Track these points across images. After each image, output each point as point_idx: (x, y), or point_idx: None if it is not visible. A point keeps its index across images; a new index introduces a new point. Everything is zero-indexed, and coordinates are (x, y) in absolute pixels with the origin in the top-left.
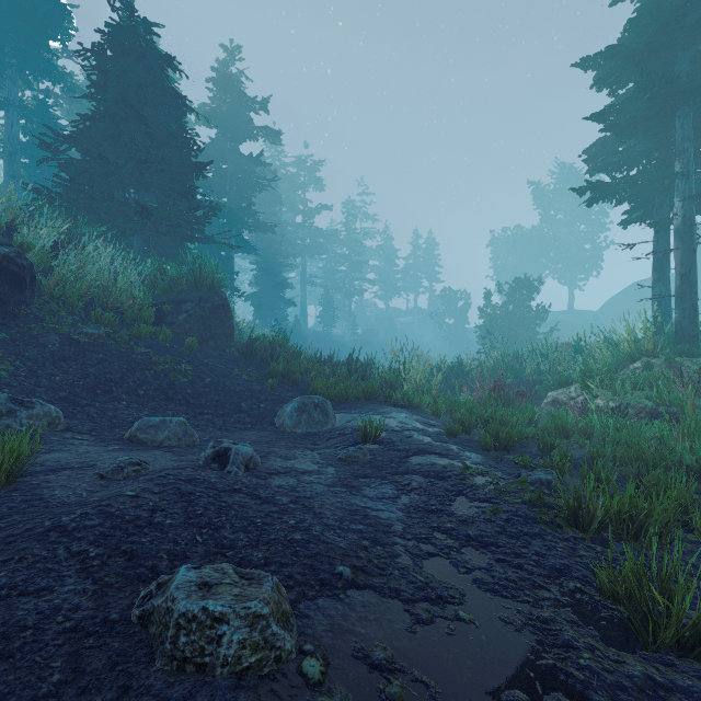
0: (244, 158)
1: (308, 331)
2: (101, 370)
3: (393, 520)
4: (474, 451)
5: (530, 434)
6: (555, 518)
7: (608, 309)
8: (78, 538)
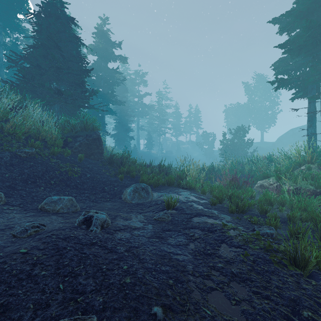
0: (110, 70)
1: (140, 151)
2: (31, 171)
3: (186, 262)
4: (226, 214)
5: (253, 203)
6: (282, 260)
7: (279, 141)
8: None
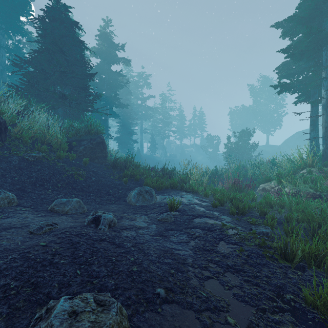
0: (113, 72)
1: (143, 155)
2: (39, 174)
3: (187, 256)
4: (226, 215)
5: (253, 206)
6: (273, 254)
7: (285, 144)
8: (5, 275)
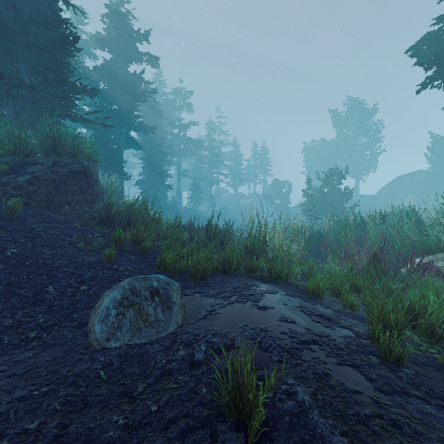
0: (130, 74)
1: (182, 208)
2: None
3: None
4: None
5: None
6: None
7: (382, 193)
8: None
